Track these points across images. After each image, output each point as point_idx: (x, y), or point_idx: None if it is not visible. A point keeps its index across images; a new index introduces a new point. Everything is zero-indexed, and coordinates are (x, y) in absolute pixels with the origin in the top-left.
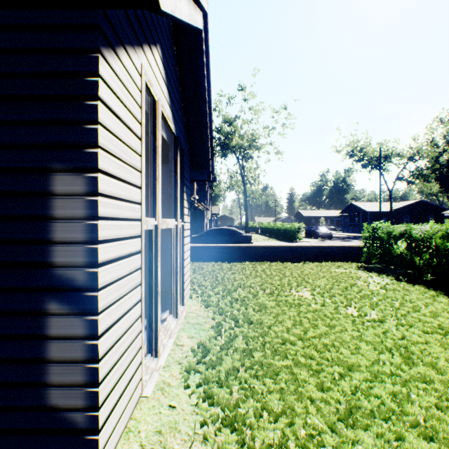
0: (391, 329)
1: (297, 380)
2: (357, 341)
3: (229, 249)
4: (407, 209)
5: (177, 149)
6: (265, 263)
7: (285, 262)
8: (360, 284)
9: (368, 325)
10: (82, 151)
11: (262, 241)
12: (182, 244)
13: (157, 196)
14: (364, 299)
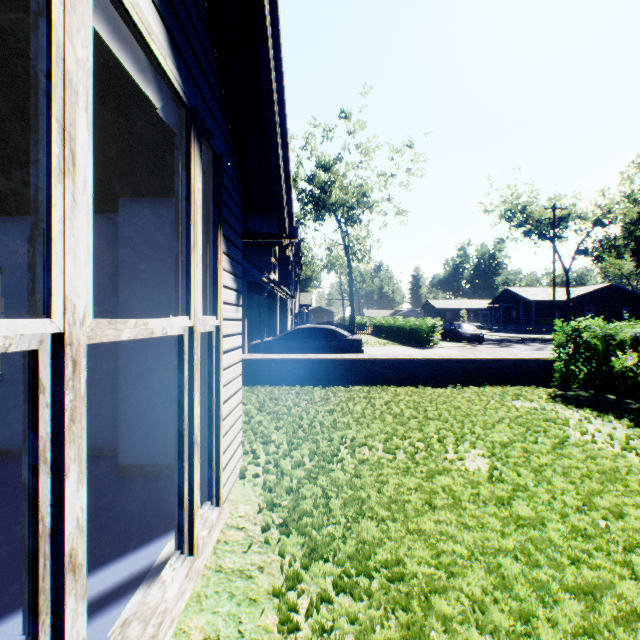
0: None
1: None
2: None
3: (324, 363)
4: (590, 297)
5: (191, 140)
6: (387, 388)
7: (420, 385)
8: (577, 438)
9: None
10: None
11: (376, 347)
12: (217, 368)
13: (57, 232)
14: (611, 483)
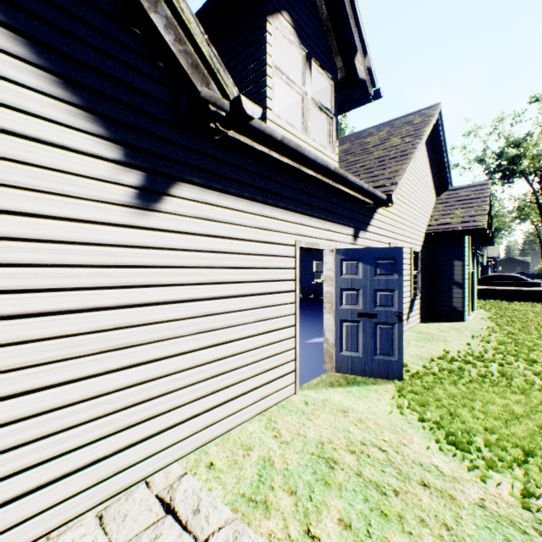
0: None
1: (529, 323)
2: None
3: (507, 291)
4: None
5: (472, 239)
6: None
7: None
8: None
9: None
10: (460, 257)
11: None
12: (473, 281)
13: (468, 262)
14: None
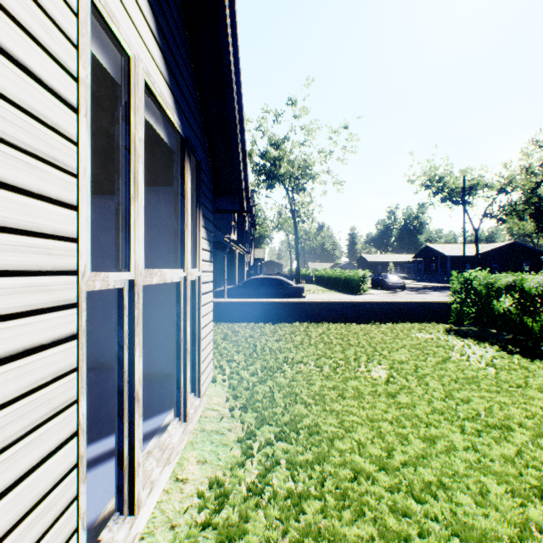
0: (525, 443)
1: None
2: (479, 473)
3: (273, 305)
4: (496, 253)
5: (185, 158)
6: (322, 324)
7: (348, 322)
8: (456, 358)
9: (488, 436)
10: None
11: (317, 293)
12: (198, 305)
13: (132, 228)
14: (469, 384)
